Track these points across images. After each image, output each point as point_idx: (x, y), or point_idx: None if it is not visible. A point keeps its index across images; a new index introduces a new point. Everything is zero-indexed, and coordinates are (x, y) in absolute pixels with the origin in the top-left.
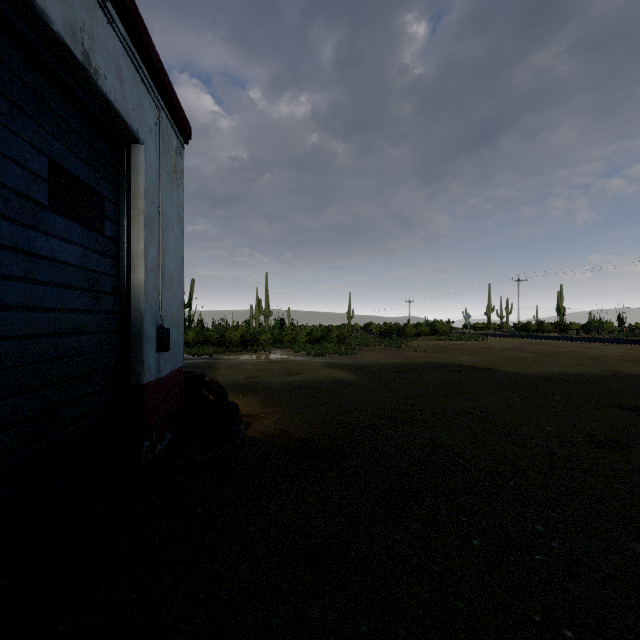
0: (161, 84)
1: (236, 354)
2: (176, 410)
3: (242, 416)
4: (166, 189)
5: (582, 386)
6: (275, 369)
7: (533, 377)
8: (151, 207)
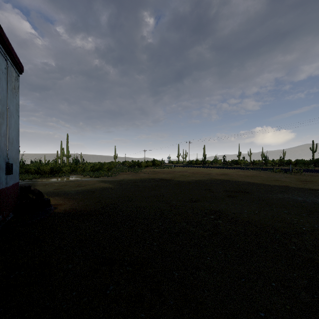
0: (8, 50)
1: (48, 178)
2: (15, 203)
3: (52, 205)
4: (10, 98)
5: (198, 184)
6: (71, 184)
7: (184, 182)
8: (3, 107)
